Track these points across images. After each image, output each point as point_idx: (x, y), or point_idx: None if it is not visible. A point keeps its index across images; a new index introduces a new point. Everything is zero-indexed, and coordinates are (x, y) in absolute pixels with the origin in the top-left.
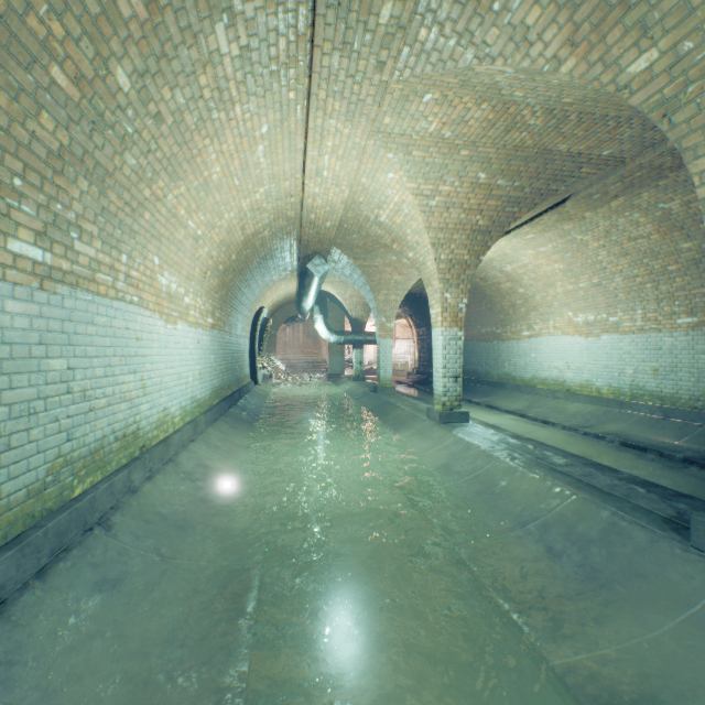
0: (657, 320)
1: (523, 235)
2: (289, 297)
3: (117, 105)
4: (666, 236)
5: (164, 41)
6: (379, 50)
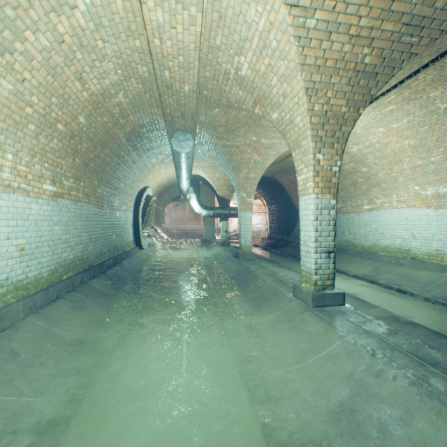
0: None
1: (384, 106)
2: (172, 181)
3: None
4: None
5: None
6: None
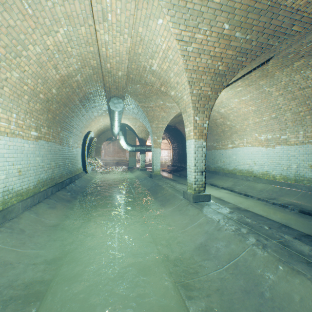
0: None
1: (236, 87)
2: (107, 127)
3: None
4: None
5: None
6: None
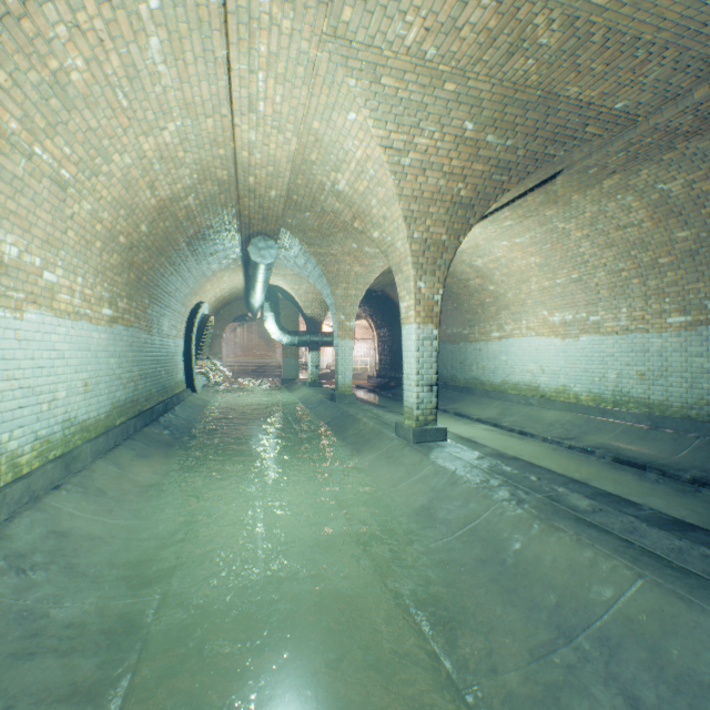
0: (644, 319)
1: (501, 221)
2: (236, 293)
3: None
4: (661, 223)
5: None
6: None
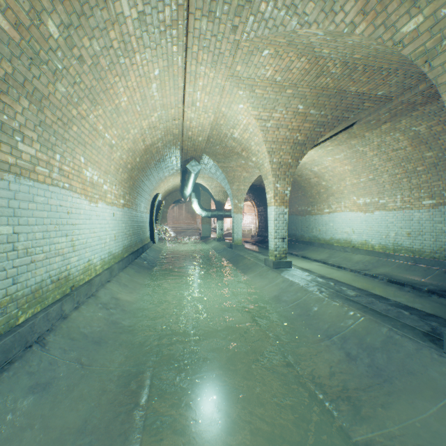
0: (410, 201)
1: (326, 147)
2: (175, 187)
3: (49, 47)
4: (416, 148)
5: (83, 3)
6: (233, 17)
